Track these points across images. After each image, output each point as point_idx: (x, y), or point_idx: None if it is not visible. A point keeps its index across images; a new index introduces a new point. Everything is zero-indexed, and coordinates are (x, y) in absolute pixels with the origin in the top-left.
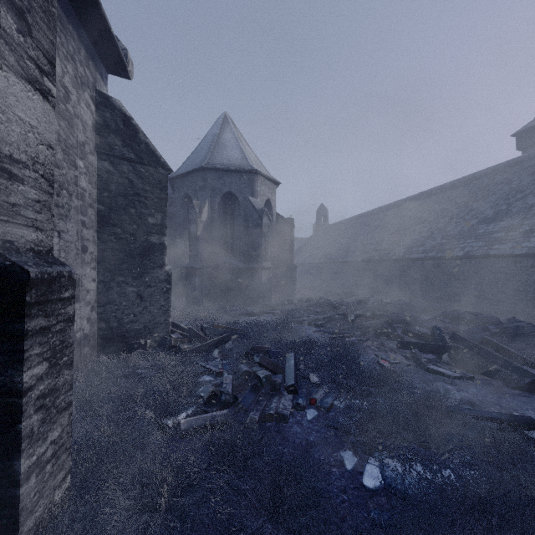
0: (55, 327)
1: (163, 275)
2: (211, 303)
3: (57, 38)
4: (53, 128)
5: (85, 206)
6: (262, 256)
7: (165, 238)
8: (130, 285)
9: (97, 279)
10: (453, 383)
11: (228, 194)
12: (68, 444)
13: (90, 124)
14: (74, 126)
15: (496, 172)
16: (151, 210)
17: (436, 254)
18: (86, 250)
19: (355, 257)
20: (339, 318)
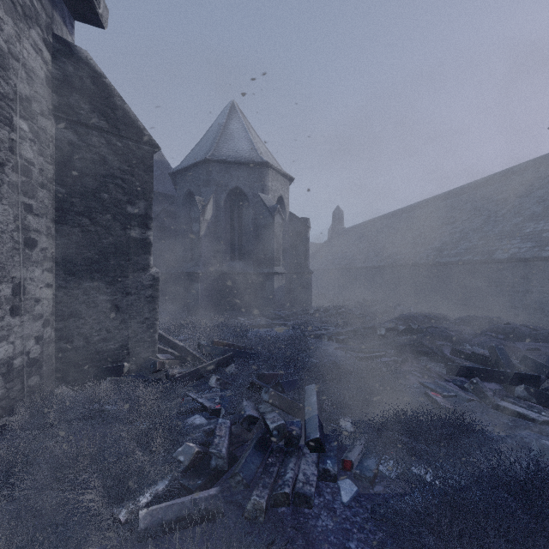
0: None
1: (147, 280)
2: (216, 313)
3: None
4: None
5: (32, 185)
6: (273, 259)
7: (151, 233)
8: (103, 292)
9: (55, 284)
10: (543, 431)
11: (236, 190)
12: None
13: (42, 75)
14: (10, 70)
15: (540, 165)
16: (131, 196)
17: (474, 257)
18: (34, 244)
19: (376, 261)
20: (366, 333)
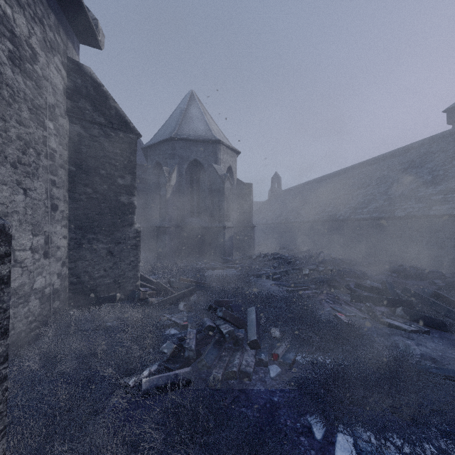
0: None
1: (132, 233)
2: (179, 258)
3: None
4: None
5: (55, 166)
6: (224, 216)
7: (135, 198)
8: (101, 242)
9: (68, 236)
10: (410, 337)
11: (194, 161)
12: (2, 425)
13: (61, 88)
14: (43, 88)
15: (432, 142)
16: (121, 171)
17: (380, 215)
18: (56, 208)
19: (306, 217)
20: (295, 272)
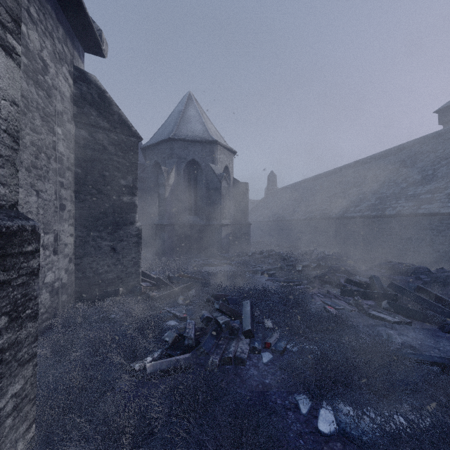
0: (16, 280)
1: (134, 231)
2: (177, 255)
3: (35, 15)
4: (18, 85)
5: (63, 169)
6: (221, 214)
7: (136, 198)
8: (105, 239)
9: (74, 234)
10: (393, 327)
11: (192, 161)
12: (33, 394)
13: (68, 95)
14: (53, 96)
15: (423, 143)
16: (123, 173)
17: (371, 213)
18: (64, 208)
19: (301, 215)
20: (289, 269)
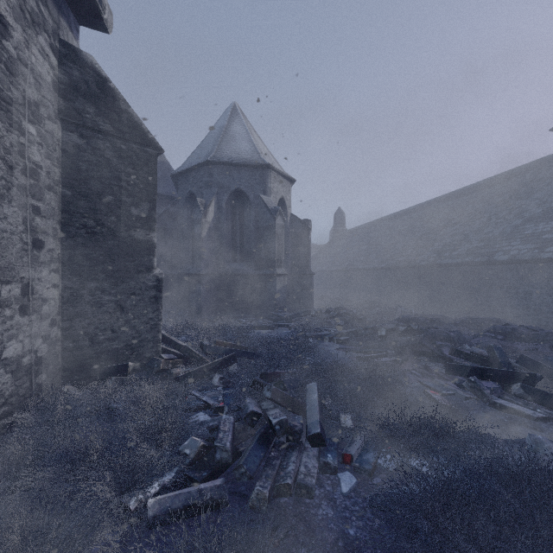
0: None
1: (151, 280)
2: (217, 315)
3: None
4: None
5: (40, 188)
6: (275, 261)
7: (154, 234)
8: (107, 293)
9: (61, 285)
10: (537, 427)
11: (237, 191)
12: None
13: (49, 80)
14: (19, 75)
15: (540, 167)
16: (135, 198)
17: (474, 259)
18: (41, 246)
19: (378, 263)
20: (367, 333)
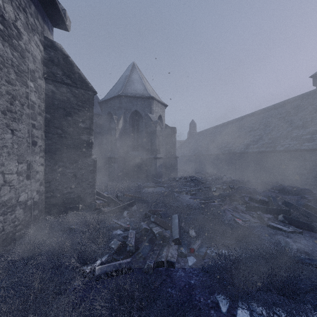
0: None
1: (90, 161)
2: (124, 180)
3: None
4: None
5: (35, 114)
6: (156, 150)
7: (92, 137)
8: (68, 168)
9: (45, 164)
10: (288, 236)
11: (135, 112)
12: None
13: (39, 58)
14: (26, 57)
15: (302, 98)
16: (82, 118)
17: (266, 149)
18: (36, 144)
19: (213, 151)
20: (206, 190)
